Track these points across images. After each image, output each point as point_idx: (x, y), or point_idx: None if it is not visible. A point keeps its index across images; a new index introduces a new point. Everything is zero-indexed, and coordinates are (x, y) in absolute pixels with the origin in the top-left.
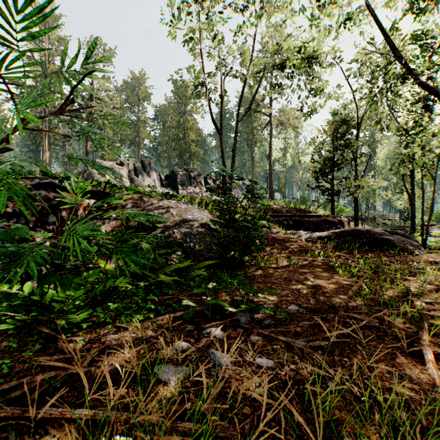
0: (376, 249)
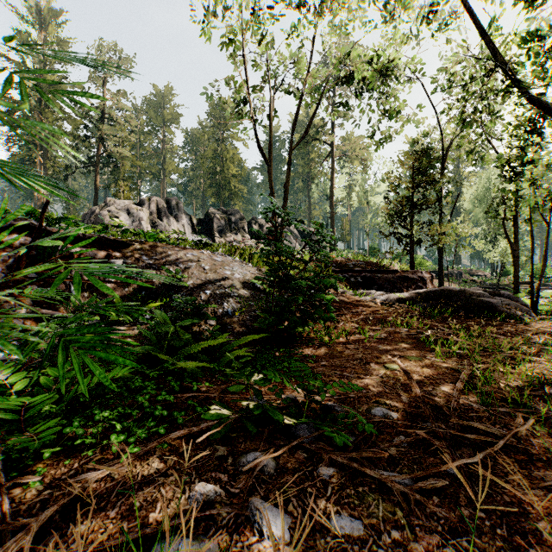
0: (473, 316)
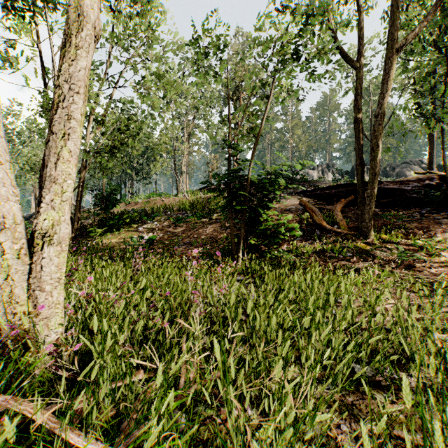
0: None
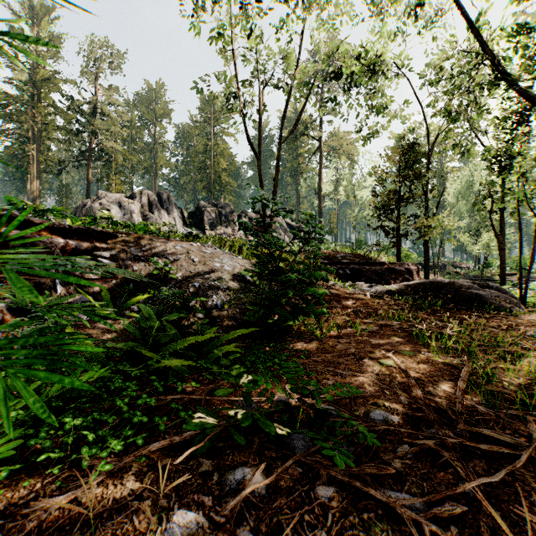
0: (462, 308)
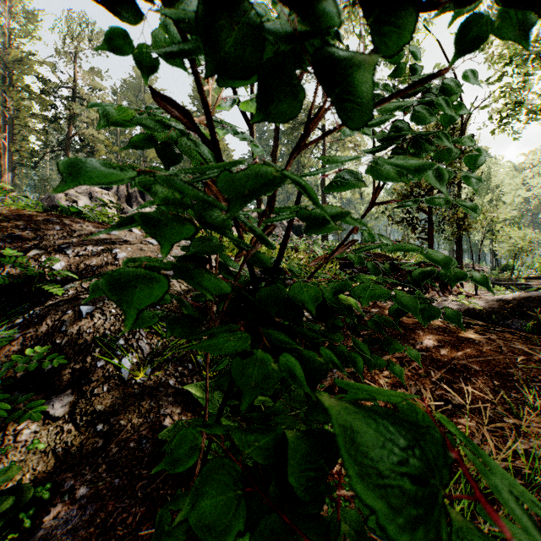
0: None
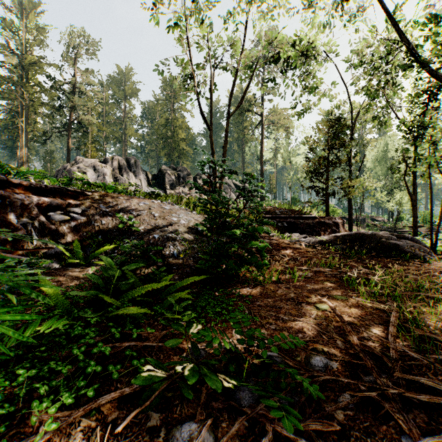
0: (383, 255)
